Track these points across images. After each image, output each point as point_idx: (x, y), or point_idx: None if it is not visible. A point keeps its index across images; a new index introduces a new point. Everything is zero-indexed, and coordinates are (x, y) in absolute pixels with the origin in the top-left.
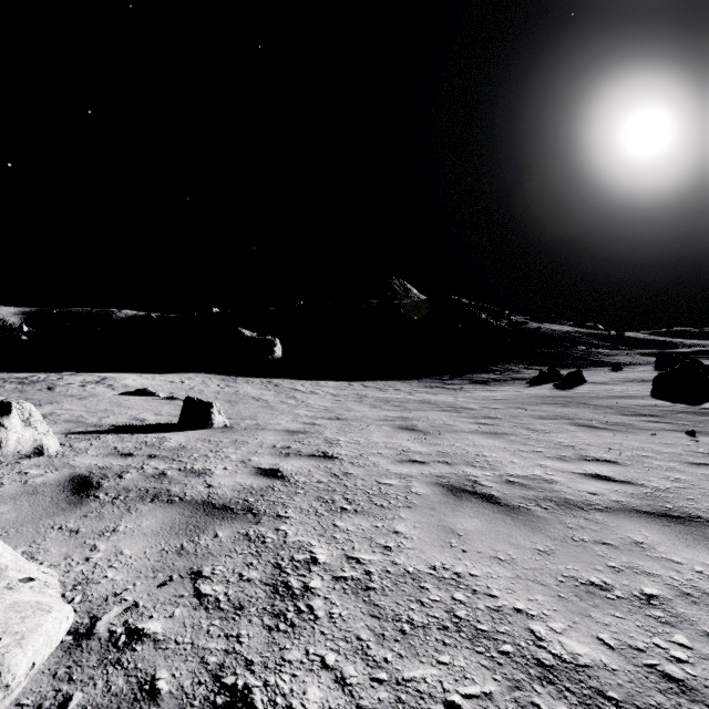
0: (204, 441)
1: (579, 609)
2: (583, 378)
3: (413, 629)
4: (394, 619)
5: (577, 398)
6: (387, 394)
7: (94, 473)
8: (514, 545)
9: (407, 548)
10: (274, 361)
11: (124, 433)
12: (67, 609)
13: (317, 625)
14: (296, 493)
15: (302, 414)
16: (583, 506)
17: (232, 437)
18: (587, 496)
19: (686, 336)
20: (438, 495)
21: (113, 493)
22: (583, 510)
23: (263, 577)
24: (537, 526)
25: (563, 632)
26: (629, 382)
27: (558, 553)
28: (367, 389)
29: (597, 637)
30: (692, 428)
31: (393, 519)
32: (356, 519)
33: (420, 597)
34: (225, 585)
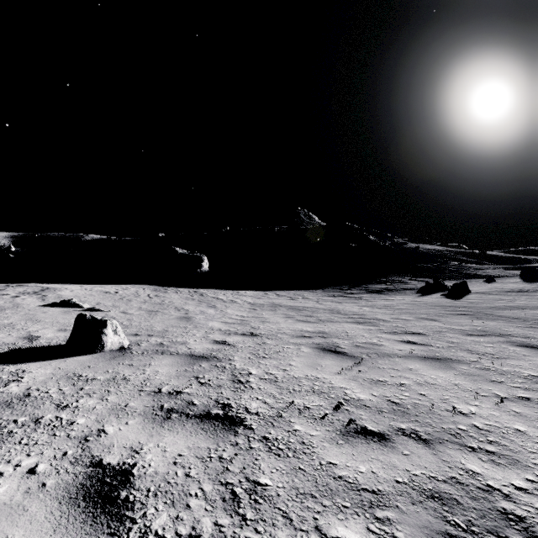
0: (69, 379)
1: None
2: (468, 288)
3: None
4: None
5: (478, 308)
6: (297, 303)
7: None
8: None
9: None
10: (202, 274)
11: None
12: None
13: None
14: None
15: (216, 328)
16: None
17: (114, 368)
18: None
19: (533, 254)
20: None
21: None
22: None
23: None
24: None
25: None
26: (511, 292)
27: None
28: (280, 298)
29: None
30: None
31: None
32: None
33: None
34: None
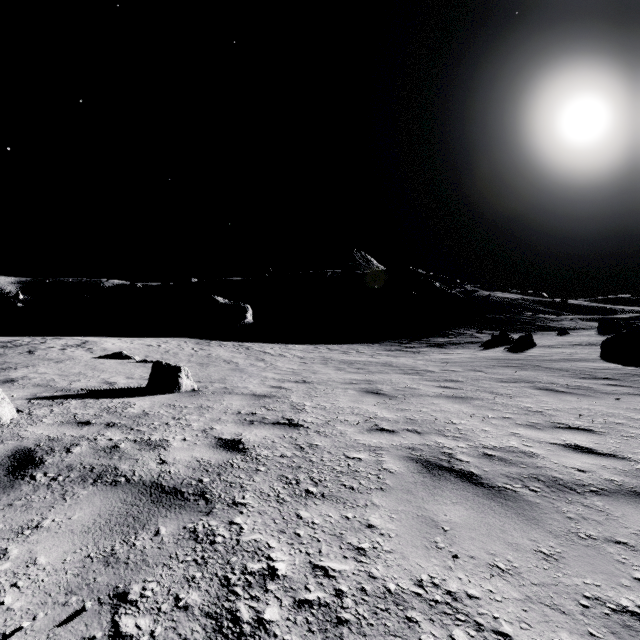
0: (168, 407)
1: None
2: (533, 341)
3: None
4: None
5: (531, 361)
6: (350, 357)
7: (41, 446)
8: (512, 546)
9: (384, 552)
10: (245, 326)
11: (90, 398)
12: None
13: None
14: (256, 471)
15: (270, 377)
16: (576, 488)
17: (197, 401)
18: (576, 474)
19: (623, 303)
20: (412, 473)
21: (53, 472)
22: (577, 492)
23: (204, 602)
24: (532, 517)
25: None
26: (577, 346)
27: (568, 558)
28: (331, 352)
29: None
30: None
31: (366, 506)
32: (322, 506)
33: (408, 638)
34: (153, 617)
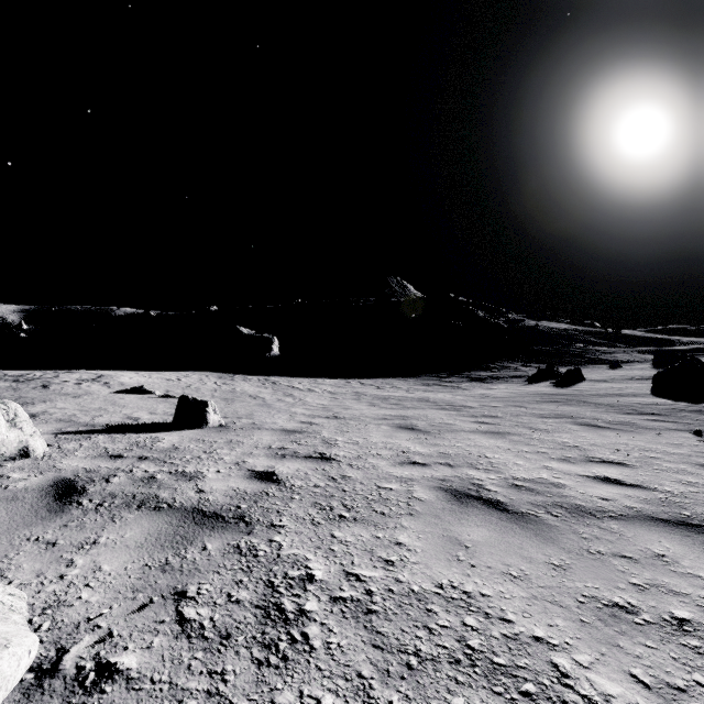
0: (198, 441)
1: (606, 637)
2: (581, 375)
3: (421, 663)
4: (400, 651)
5: (577, 396)
6: (385, 392)
7: (80, 477)
8: (526, 559)
9: (410, 563)
10: (271, 359)
11: (116, 433)
12: (29, 642)
13: (312, 658)
14: (291, 499)
15: (300, 413)
16: (596, 514)
17: (226, 436)
18: (599, 502)
19: (682, 333)
20: (441, 501)
21: (98, 499)
22: (596, 517)
23: (253, 598)
24: (550, 537)
25: (590, 666)
26: (628, 380)
27: (575, 568)
28: (364, 387)
29: (630, 673)
30: (698, 427)
31: (395, 528)
32: (355, 528)
33: (427, 622)
34: (211, 608)
